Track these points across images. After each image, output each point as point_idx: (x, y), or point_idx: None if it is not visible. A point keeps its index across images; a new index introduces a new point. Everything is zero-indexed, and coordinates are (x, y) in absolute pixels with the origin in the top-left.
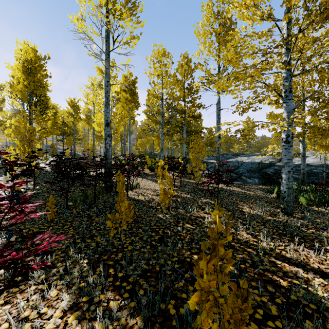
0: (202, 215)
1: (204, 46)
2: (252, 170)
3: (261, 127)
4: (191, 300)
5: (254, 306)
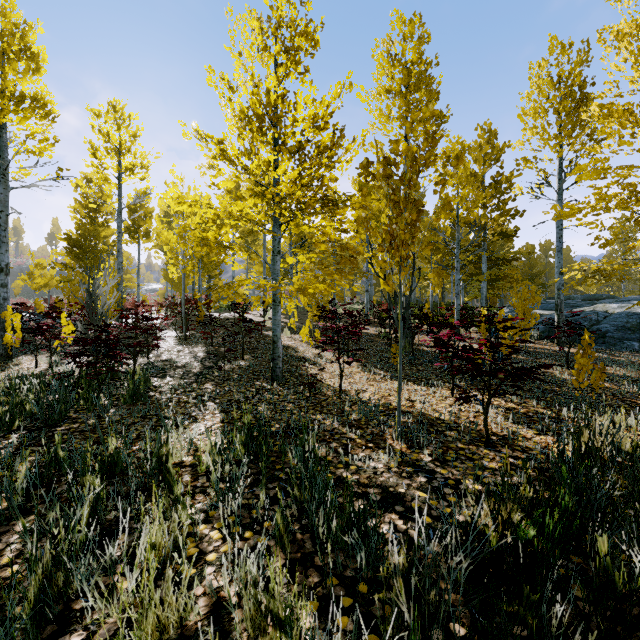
0: (549, 371)
1: (534, 132)
2: (627, 327)
3: (635, 265)
4: (573, 371)
5: (611, 404)
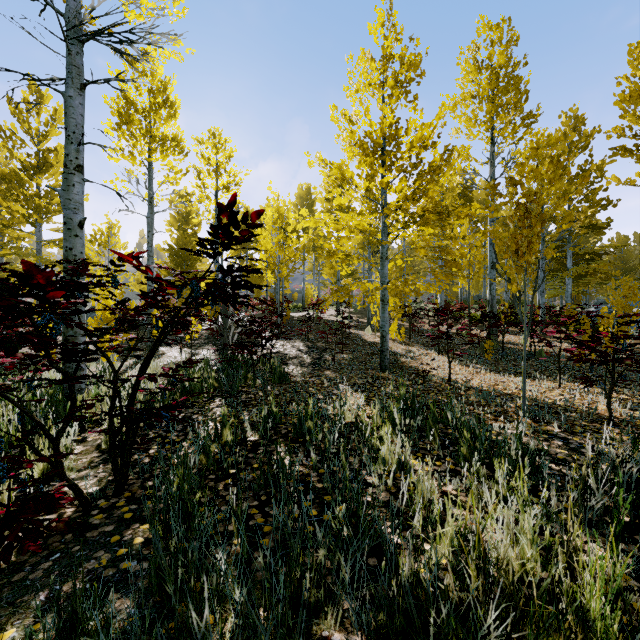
0: None
1: (635, 118)
2: None
3: None
4: None
5: None
